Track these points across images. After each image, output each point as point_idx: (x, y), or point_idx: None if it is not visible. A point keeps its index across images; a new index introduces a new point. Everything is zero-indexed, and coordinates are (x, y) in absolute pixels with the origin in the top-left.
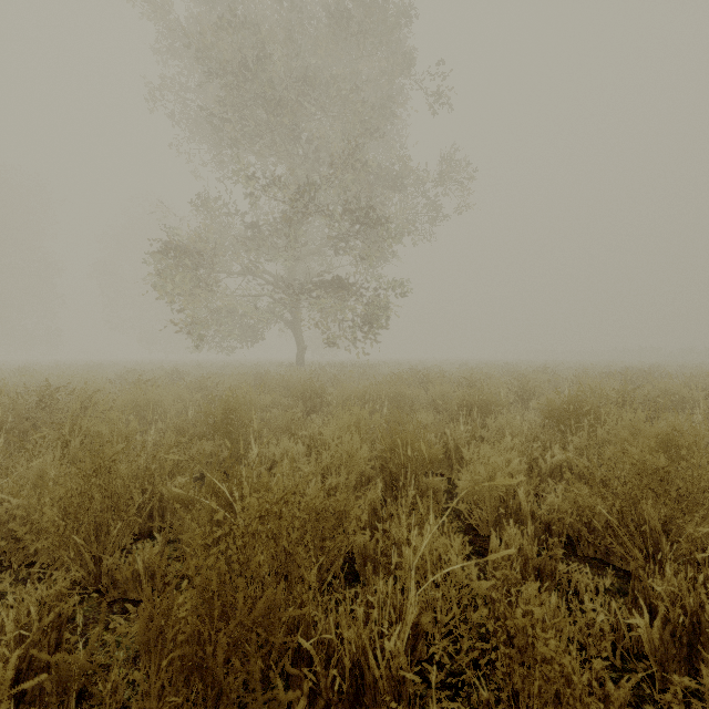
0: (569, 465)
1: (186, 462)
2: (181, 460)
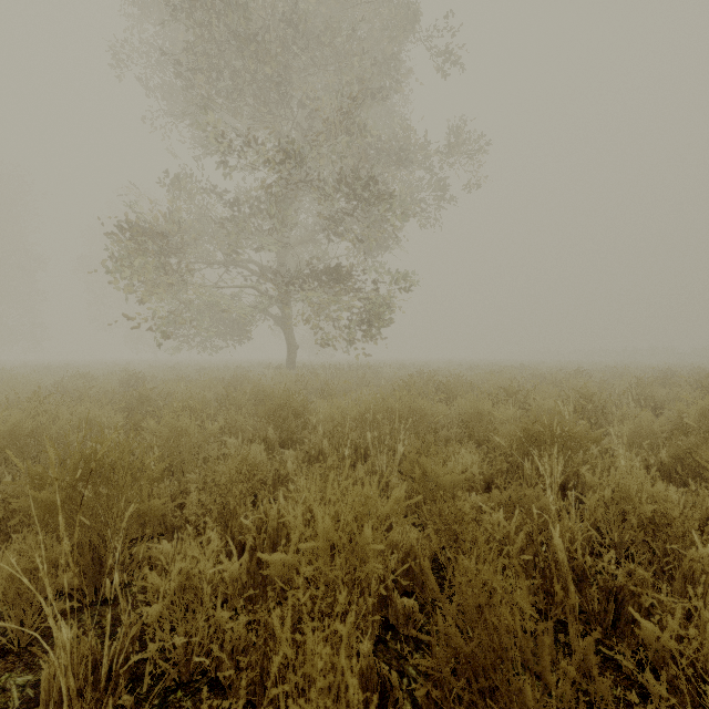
0: None
1: None
2: None
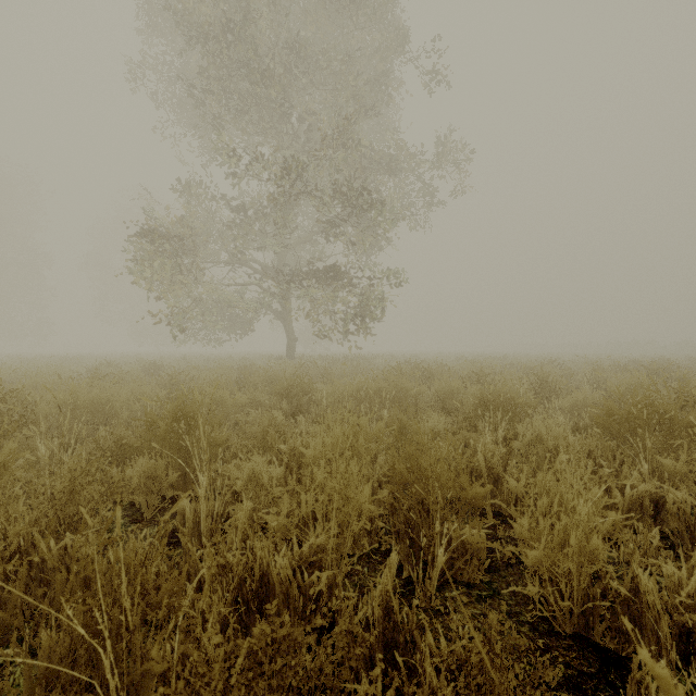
0: (649, 495)
1: (100, 499)
2: (92, 496)
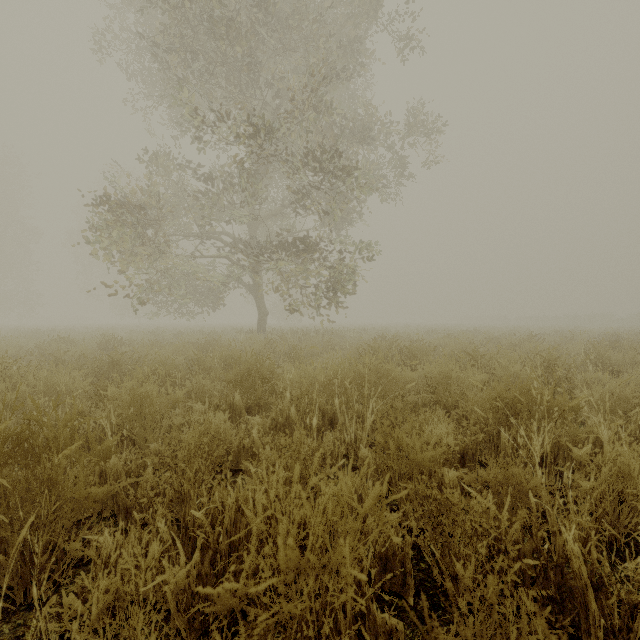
0: None
1: None
2: None
